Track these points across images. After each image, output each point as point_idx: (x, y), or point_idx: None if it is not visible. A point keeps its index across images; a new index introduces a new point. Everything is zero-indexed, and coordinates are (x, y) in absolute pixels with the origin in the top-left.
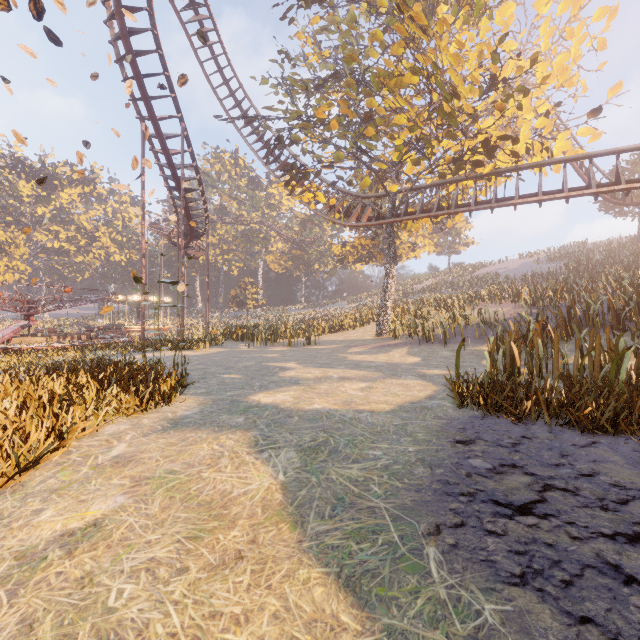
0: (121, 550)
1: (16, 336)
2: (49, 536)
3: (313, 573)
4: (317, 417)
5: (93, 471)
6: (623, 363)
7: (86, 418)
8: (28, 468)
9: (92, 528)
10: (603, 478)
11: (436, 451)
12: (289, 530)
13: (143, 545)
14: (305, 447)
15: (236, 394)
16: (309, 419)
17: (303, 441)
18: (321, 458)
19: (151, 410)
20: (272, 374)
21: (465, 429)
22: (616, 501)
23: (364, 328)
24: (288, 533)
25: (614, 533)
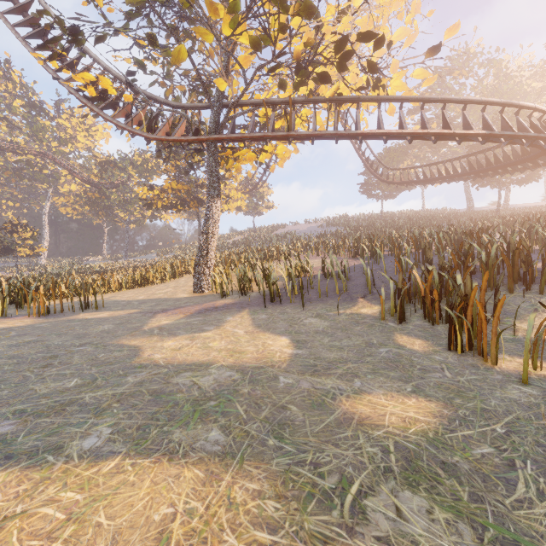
0: None
1: None
2: None
3: None
4: None
5: None
6: None
7: None
8: None
9: None
10: None
11: None
12: None
13: None
14: None
15: None
16: None
17: None
18: None
19: None
20: None
21: None
22: None
23: (176, 281)
24: None
25: None
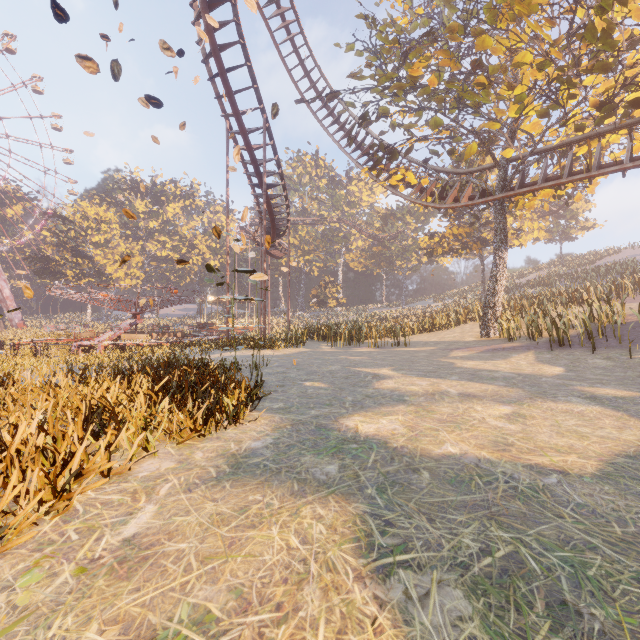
0: None
1: (127, 333)
2: None
3: None
4: (463, 476)
5: (74, 581)
6: None
7: (110, 453)
8: None
9: None
10: None
11: None
12: None
13: None
14: (477, 574)
15: (322, 414)
16: (450, 480)
17: (464, 549)
18: (540, 635)
19: (211, 434)
20: (365, 384)
21: None
22: None
23: (461, 328)
24: None
25: None
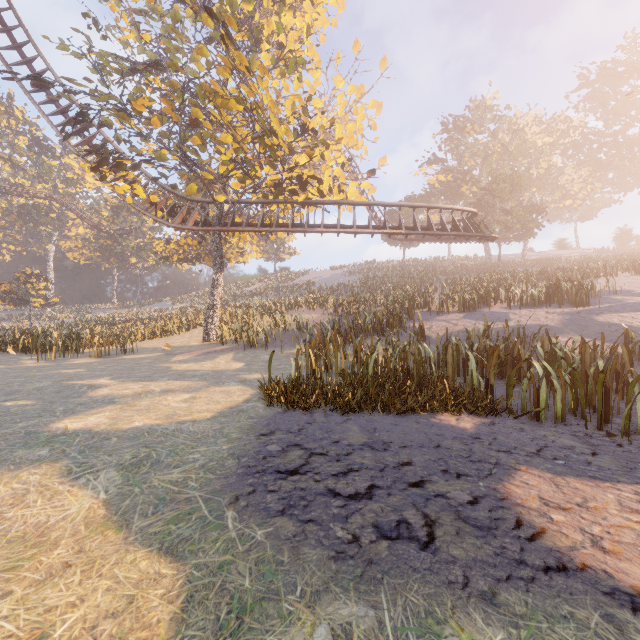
0: None
1: None
2: None
3: (139, 554)
4: (138, 435)
5: None
6: (371, 363)
7: None
8: None
9: None
10: (344, 442)
11: (244, 445)
12: (115, 533)
13: None
14: (127, 465)
15: (32, 424)
16: (129, 438)
17: (124, 460)
18: (144, 471)
19: None
20: (79, 395)
21: (269, 424)
22: (346, 454)
23: (191, 333)
24: (114, 536)
25: (338, 473)
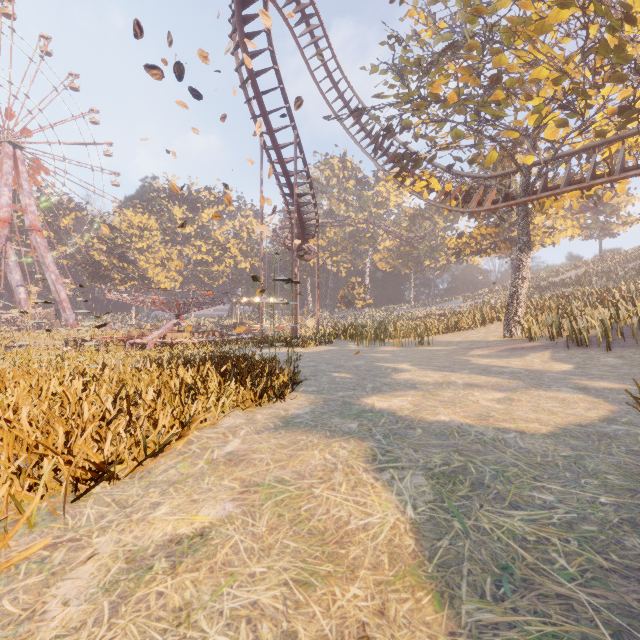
0: (223, 579)
1: (170, 332)
2: (159, 539)
3: None
4: (446, 432)
5: (208, 466)
6: None
7: (206, 409)
8: (155, 454)
9: (198, 538)
10: None
11: None
12: (432, 606)
13: (246, 578)
14: (436, 472)
15: (347, 395)
16: (436, 433)
17: (432, 463)
18: (461, 492)
19: (265, 405)
20: (384, 375)
21: None
22: None
23: (486, 328)
24: (431, 611)
25: None
